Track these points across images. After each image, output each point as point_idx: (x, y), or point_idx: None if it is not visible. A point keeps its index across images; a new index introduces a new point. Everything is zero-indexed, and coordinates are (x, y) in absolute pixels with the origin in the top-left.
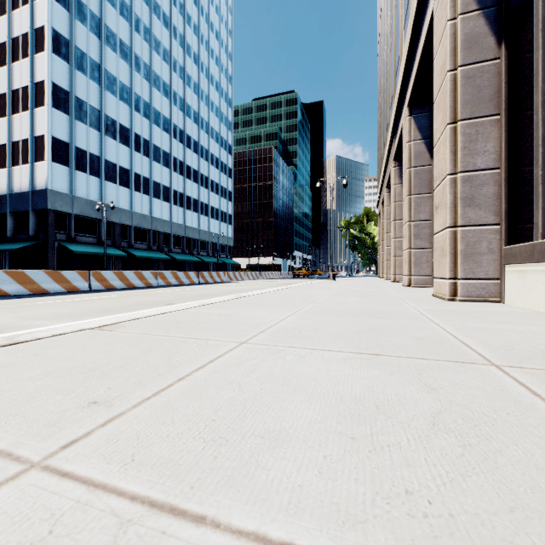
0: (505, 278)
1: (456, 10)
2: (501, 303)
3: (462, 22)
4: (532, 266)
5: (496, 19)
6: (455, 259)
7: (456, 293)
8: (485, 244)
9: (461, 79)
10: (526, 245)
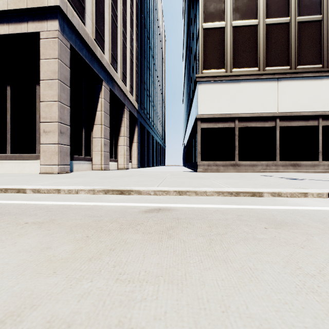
0: None
1: None
2: None
3: None
4: (6, 161)
5: None
6: None
7: None
8: None
9: None
10: (4, 155)
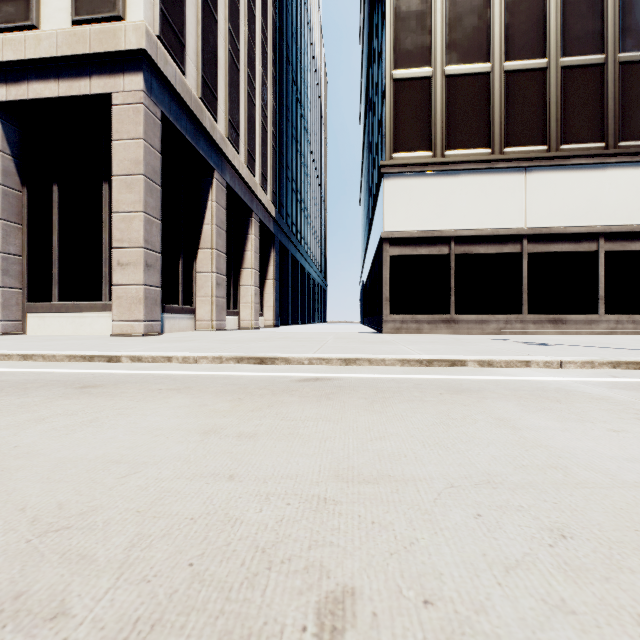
0: (28, 320)
1: None
2: (26, 334)
3: (3, 157)
4: (52, 314)
5: (21, 168)
6: None
7: None
8: (16, 300)
9: (2, 193)
10: (48, 304)
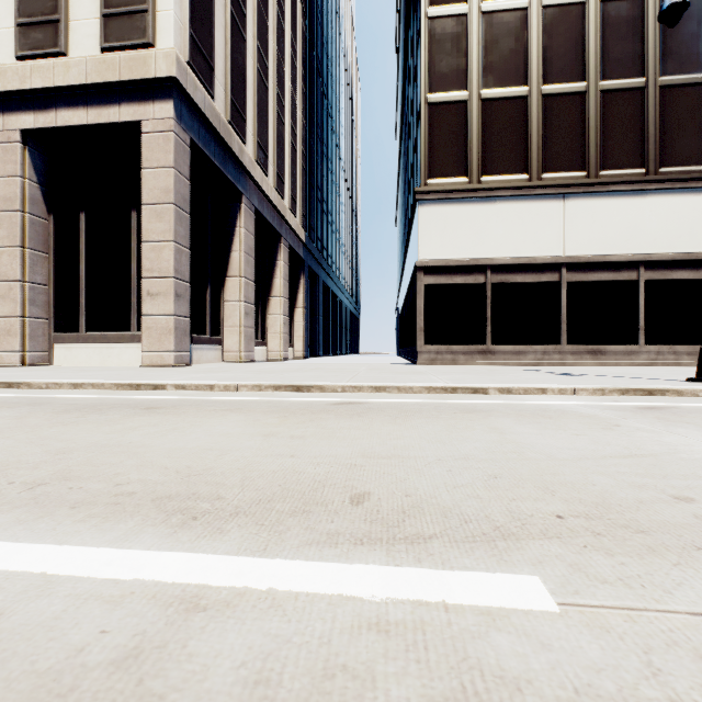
0: (54, 351)
1: (25, 173)
2: (52, 366)
3: (30, 185)
4: (78, 345)
5: (47, 196)
6: (24, 339)
7: (25, 361)
8: (42, 331)
9: (30, 222)
10: (75, 334)
